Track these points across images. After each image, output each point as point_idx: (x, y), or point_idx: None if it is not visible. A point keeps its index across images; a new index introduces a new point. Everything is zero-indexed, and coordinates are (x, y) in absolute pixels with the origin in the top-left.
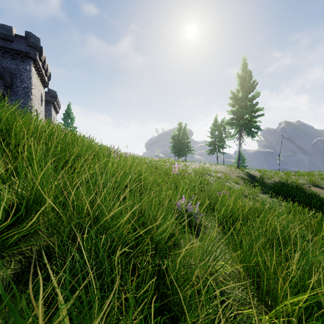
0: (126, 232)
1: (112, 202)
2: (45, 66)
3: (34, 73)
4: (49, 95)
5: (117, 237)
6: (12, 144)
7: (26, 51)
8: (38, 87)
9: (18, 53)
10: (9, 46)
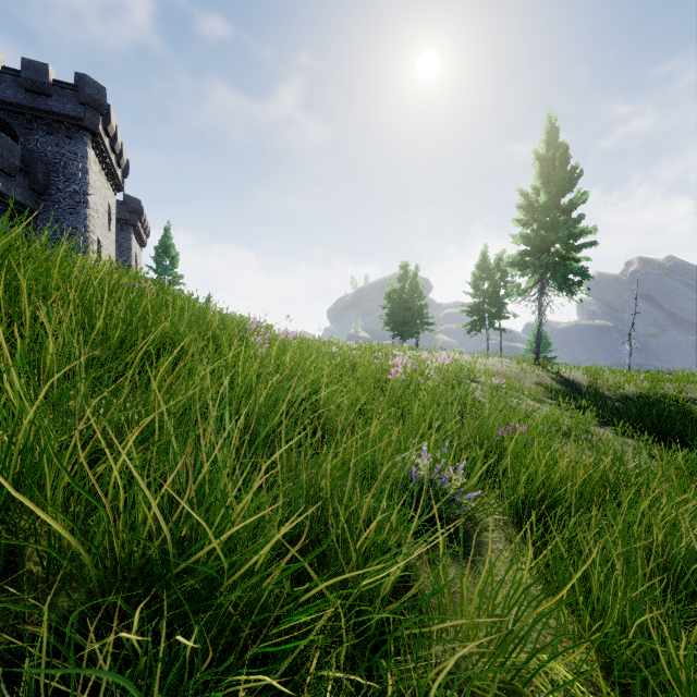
0: (274, 581)
1: (231, 494)
2: (116, 147)
3: (94, 162)
4: (126, 209)
5: (247, 596)
6: (3, 319)
7: (77, 115)
8: (103, 192)
9: (60, 121)
10: (43, 105)
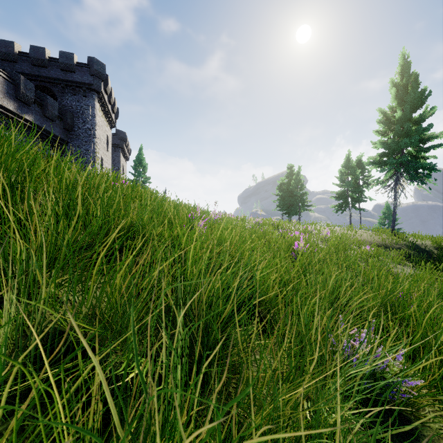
0: None
1: None
2: (111, 100)
3: (99, 110)
4: (117, 138)
5: None
6: (5, 215)
7: (89, 82)
8: (104, 128)
9: (80, 86)
10: (70, 78)
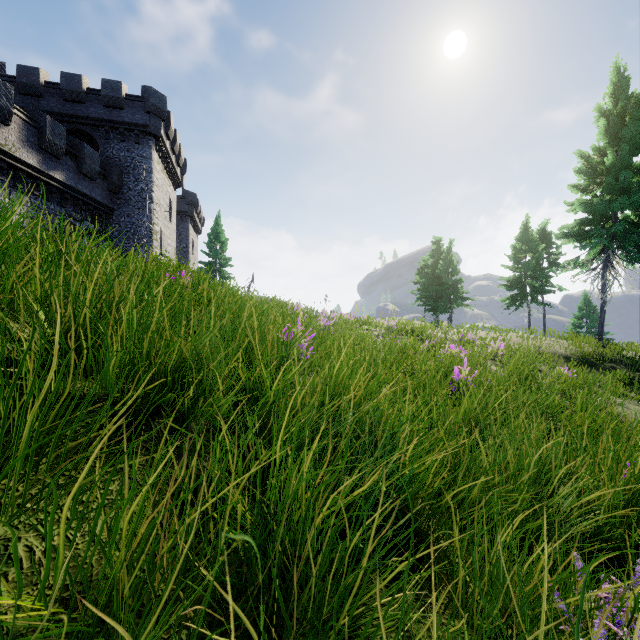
0: None
1: None
2: (176, 148)
3: (157, 163)
4: (184, 203)
5: None
6: None
7: (143, 123)
8: (165, 188)
9: (131, 129)
10: (117, 117)
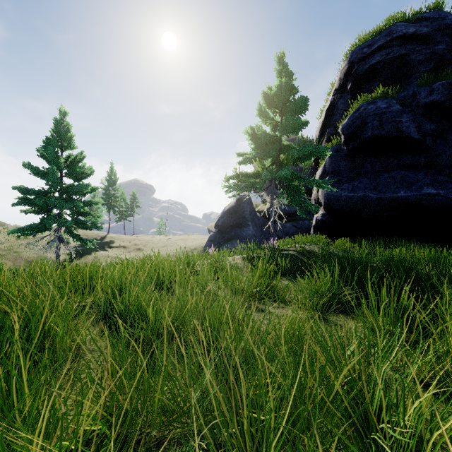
0: None
1: None
2: None
3: None
4: None
5: None
6: None
7: None
8: None
9: None
10: None
